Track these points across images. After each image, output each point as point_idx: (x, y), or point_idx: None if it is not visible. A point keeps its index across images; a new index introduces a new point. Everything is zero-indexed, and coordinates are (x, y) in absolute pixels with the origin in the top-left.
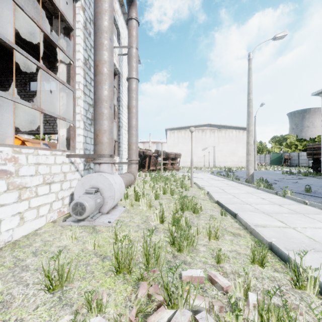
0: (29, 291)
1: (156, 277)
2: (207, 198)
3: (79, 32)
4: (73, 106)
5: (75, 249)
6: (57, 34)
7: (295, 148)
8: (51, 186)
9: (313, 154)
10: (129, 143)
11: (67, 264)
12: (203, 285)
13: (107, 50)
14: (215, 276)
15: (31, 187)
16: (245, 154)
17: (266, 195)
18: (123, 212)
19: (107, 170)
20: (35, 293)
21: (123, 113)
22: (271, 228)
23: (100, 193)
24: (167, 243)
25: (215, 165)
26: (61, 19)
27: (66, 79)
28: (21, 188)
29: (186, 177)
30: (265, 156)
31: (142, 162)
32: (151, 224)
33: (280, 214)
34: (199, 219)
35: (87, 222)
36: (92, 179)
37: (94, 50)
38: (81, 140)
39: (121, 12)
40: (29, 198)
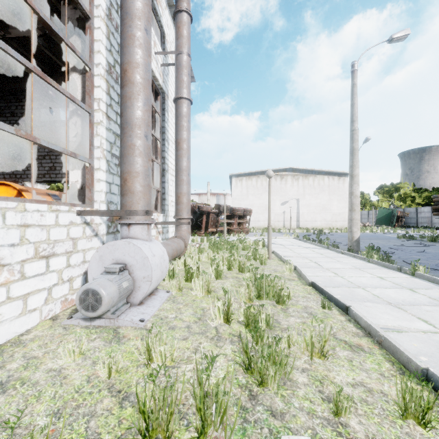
0: None
1: None
2: (294, 278)
3: (99, 22)
4: (89, 137)
5: (76, 377)
6: (67, 29)
7: (412, 201)
8: (49, 261)
9: None
10: (178, 194)
11: (40, 430)
12: None
13: (141, 47)
14: None
15: (12, 265)
16: (341, 210)
17: (385, 272)
18: (165, 300)
19: (141, 235)
20: None
21: (169, 151)
22: (411, 333)
23: (128, 273)
24: (237, 364)
25: (299, 225)
26: (74, 6)
27: (80, 97)
28: None
29: (261, 244)
30: (369, 212)
31: (197, 222)
32: (210, 323)
33: (417, 306)
34: (288, 314)
35: (106, 320)
36: (116, 249)
37: (121, 46)
38: (103, 188)
39: (165, 4)
40: (9, 282)
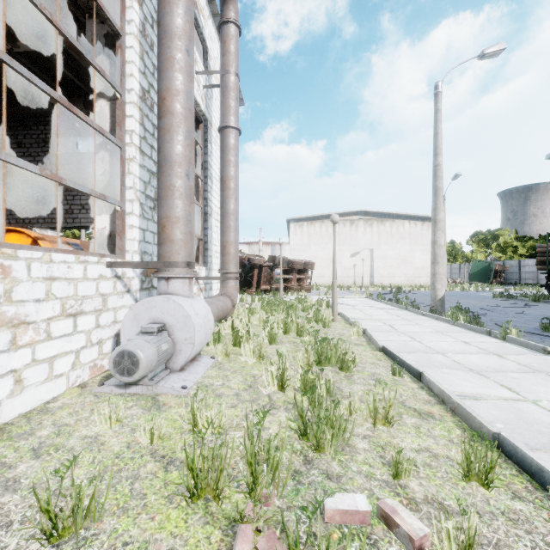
0: (10, 540)
1: (272, 517)
2: (363, 342)
3: (131, 40)
4: (120, 175)
5: (115, 444)
6: (93, 47)
7: (513, 252)
8: (76, 320)
9: (549, 263)
10: (223, 243)
11: (88, 483)
12: (368, 529)
13: (181, 71)
14: (394, 511)
15: (37, 323)
16: (426, 263)
17: (471, 336)
18: (210, 367)
19: (182, 291)
20: (21, 544)
21: (213, 190)
22: (490, 401)
23: (168, 334)
24: (292, 431)
25: (373, 282)
26: (101, 20)
27: (109, 127)
28: (17, 324)
29: (325, 304)
30: (461, 266)
31: (247, 277)
32: (262, 391)
33: (503, 373)
34: (352, 381)
35: (143, 387)
36: (154, 307)
37: (158, 70)
38: (136, 236)
39: (208, 13)
40: (34, 343)
